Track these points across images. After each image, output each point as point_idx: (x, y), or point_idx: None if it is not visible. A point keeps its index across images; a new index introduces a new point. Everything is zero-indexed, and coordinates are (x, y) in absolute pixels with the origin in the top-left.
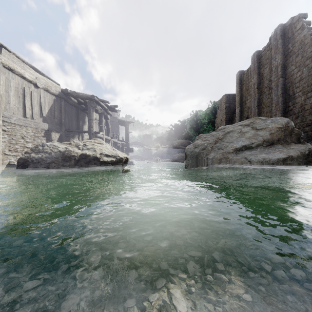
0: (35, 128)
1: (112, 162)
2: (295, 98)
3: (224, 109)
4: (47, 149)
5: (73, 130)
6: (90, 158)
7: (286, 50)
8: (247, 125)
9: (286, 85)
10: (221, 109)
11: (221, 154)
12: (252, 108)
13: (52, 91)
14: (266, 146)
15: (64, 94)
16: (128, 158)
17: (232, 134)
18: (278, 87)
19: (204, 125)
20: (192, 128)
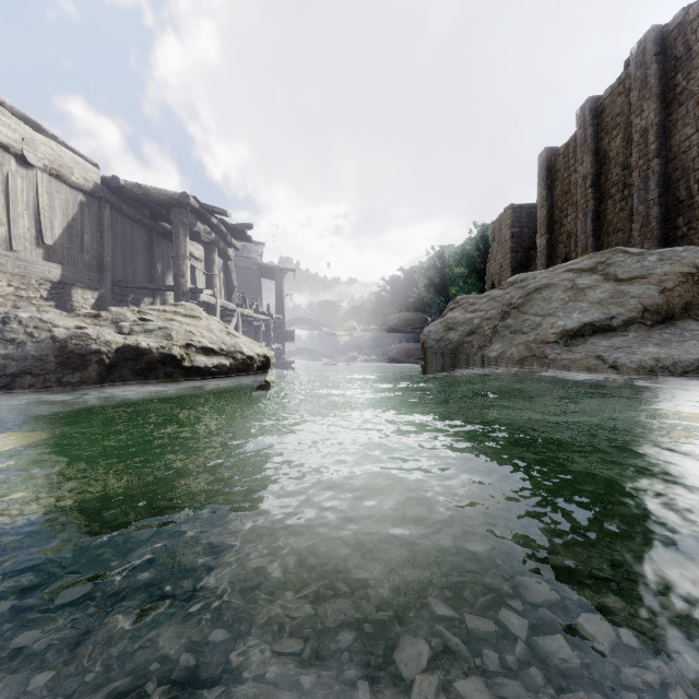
0: (20, 277)
1: (221, 369)
2: (695, 206)
3: (507, 240)
4: (14, 333)
5: (134, 285)
6: (151, 358)
7: (670, 91)
8: (590, 270)
9: (670, 175)
10: (501, 240)
11: (522, 346)
12: (579, 236)
13: (75, 181)
14: (654, 326)
15: (110, 192)
16: (270, 358)
17: (548, 294)
18: (648, 181)
19: (458, 278)
20: (431, 286)
